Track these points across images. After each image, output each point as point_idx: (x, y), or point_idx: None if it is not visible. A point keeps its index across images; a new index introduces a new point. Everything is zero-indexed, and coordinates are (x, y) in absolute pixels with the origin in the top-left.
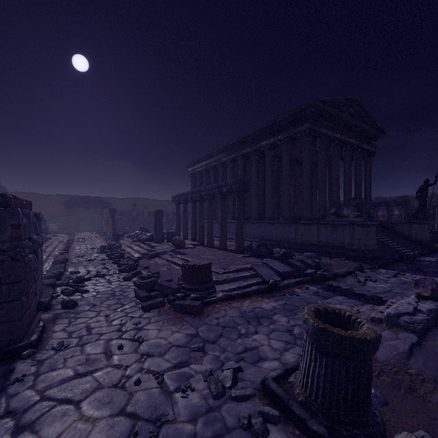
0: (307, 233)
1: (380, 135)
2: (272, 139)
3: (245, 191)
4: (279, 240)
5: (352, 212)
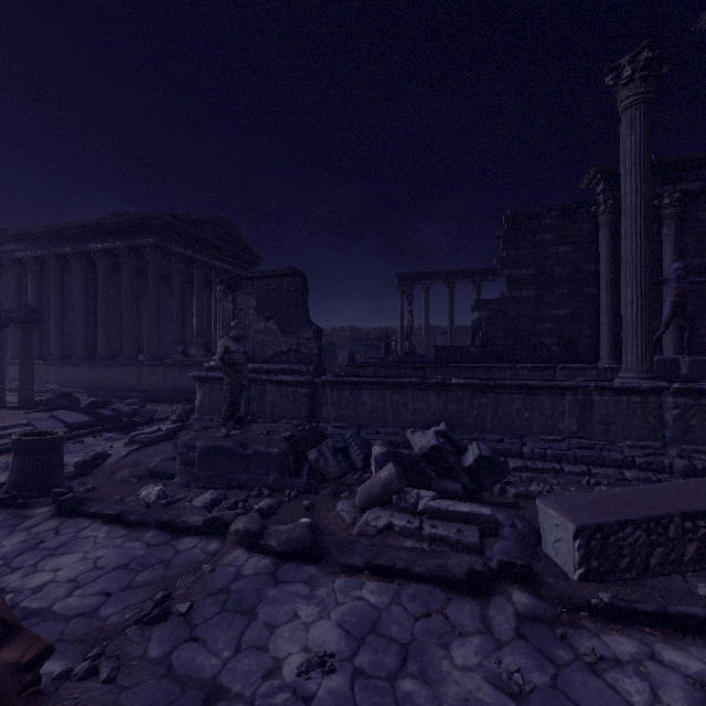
0: (153, 376)
1: (258, 262)
2: (108, 245)
3: (36, 323)
4: (117, 388)
5: (199, 351)
